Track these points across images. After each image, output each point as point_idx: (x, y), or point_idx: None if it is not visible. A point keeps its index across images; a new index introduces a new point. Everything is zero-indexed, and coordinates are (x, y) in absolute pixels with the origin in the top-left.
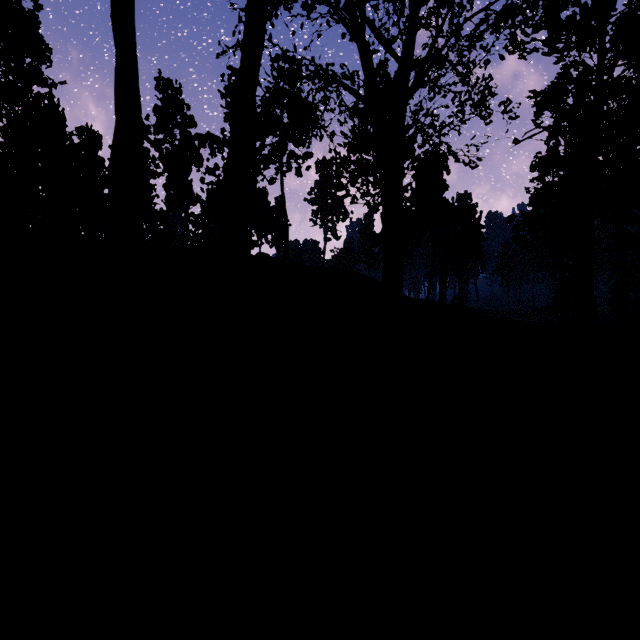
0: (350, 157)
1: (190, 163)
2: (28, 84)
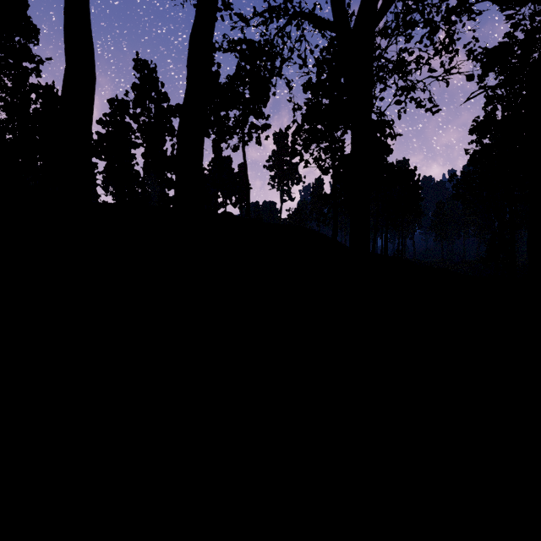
0: (304, 126)
1: (164, 133)
2: (18, 61)
